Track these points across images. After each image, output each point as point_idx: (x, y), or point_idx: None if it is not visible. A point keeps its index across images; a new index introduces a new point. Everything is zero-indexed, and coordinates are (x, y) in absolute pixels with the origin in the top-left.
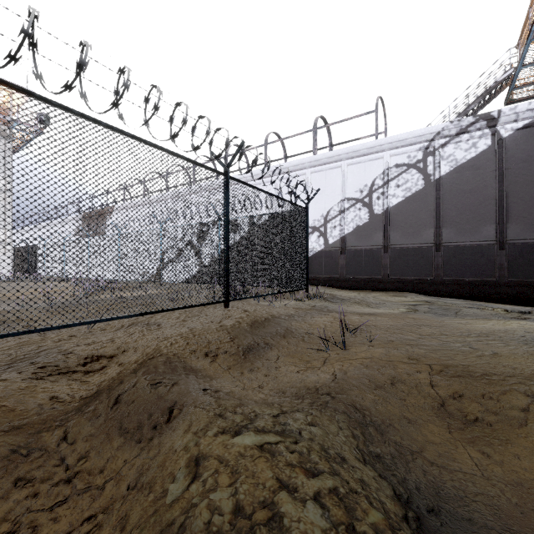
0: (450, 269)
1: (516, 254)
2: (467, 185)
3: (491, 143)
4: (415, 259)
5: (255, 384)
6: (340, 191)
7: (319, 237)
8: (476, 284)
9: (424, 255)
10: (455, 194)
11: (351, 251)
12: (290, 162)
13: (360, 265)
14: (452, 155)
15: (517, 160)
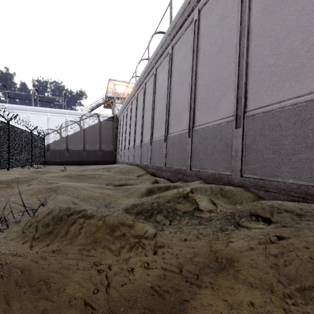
0: (88, 157)
1: (103, 153)
2: (92, 132)
3: (98, 121)
4: (77, 154)
5: None
6: (47, 125)
7: None
8: (94, 161)
9: (80, 153)
10: (89, 134)
11: (52, 150)
12: (17, 105)
13: (56, 156)
14: (88, 122)
15: (104, 128)
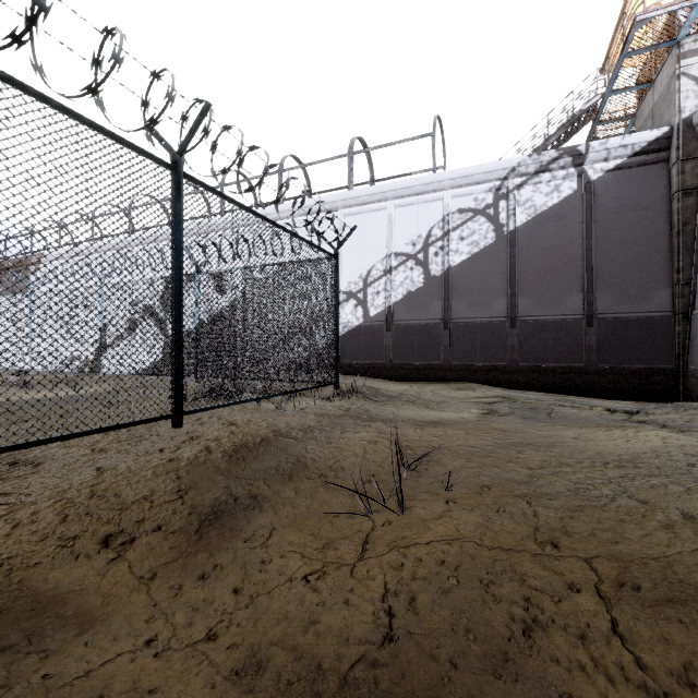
0: (528, 352)
1: (608, 333)
2: (549, 241)
3: (578, 186)
4: (485, 338)
5: (202, 627)
6: (386, 243)
7: (357, 306)
8: (560, 371)
9: (495, 333)
10: (533, 252)
11: (400, 327)
12: (316, 198)
13: (413, 347)
14: (530, 200)
15: (608, 211)
